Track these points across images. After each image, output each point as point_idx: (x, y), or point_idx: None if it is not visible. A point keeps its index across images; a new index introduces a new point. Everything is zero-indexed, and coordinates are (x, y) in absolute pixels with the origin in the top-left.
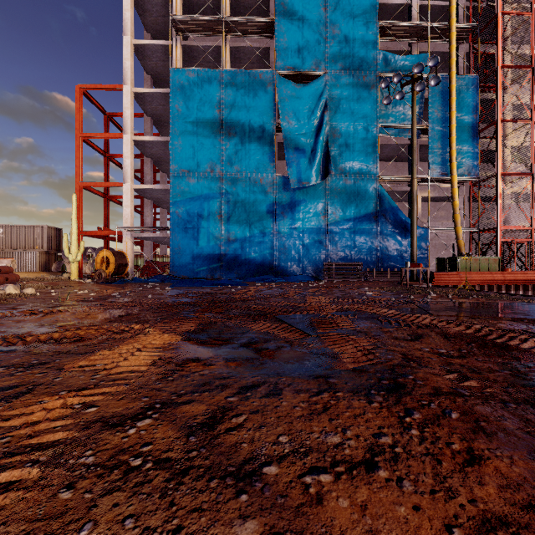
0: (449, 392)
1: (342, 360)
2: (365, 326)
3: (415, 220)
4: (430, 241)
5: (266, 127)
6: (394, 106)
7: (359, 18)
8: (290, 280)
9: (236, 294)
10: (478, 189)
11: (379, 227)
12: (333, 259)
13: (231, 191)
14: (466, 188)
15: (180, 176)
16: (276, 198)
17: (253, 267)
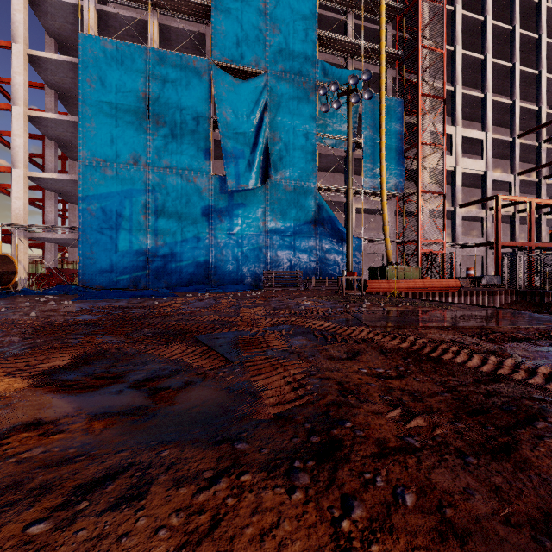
0: (397, 447)
1: (263, 402)
2: (299, 344)
3: (350, 229)
4: (364, 250)
5: (201, 120)
6: (331, 117)
7: (299, 23)
8: (227, 290)
9: (157, 308)
10: (403, 204)
11: (318, 236)
12: (274, 267)
13: (160, 189)
14: (394, 202)
15: (93, 166)
16: (212, 200)
17: (186, 275)
